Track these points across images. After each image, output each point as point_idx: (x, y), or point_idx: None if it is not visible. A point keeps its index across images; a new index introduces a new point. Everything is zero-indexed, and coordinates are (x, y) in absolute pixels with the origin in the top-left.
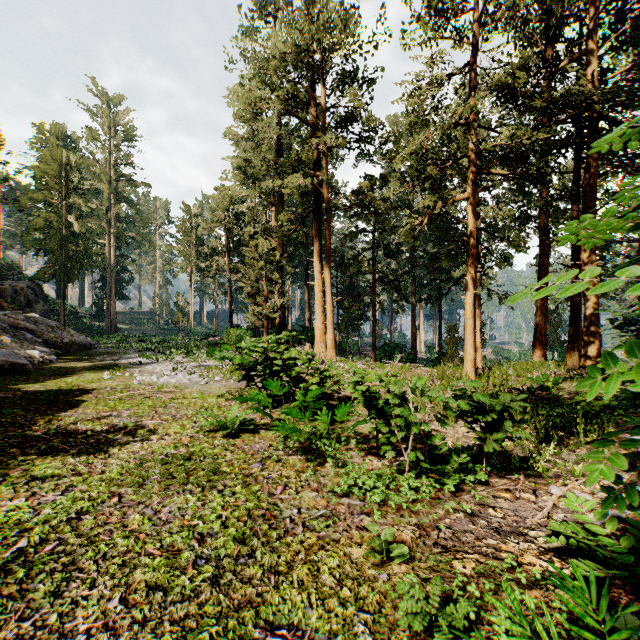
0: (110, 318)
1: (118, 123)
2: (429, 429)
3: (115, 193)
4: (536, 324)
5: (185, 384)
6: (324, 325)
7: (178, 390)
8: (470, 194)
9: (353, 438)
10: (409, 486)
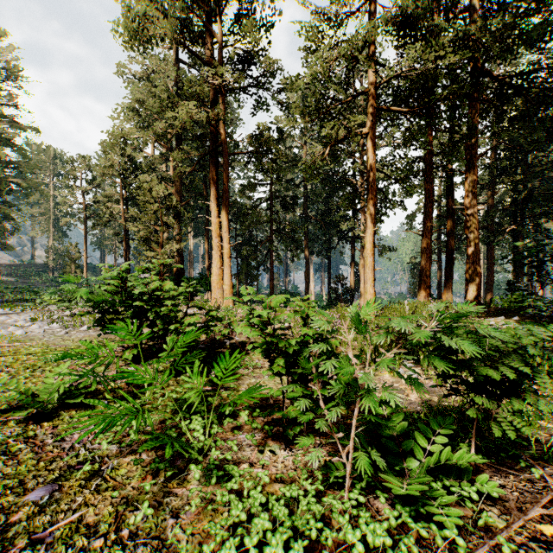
0: None
1: None
2: (399, 404)
3: None
4: (422, 267)
5: (34, 336)
6: (221, 271)
7: (13, 344)
8: (370, 128)
9: (244, 408)
10: (361, 536)
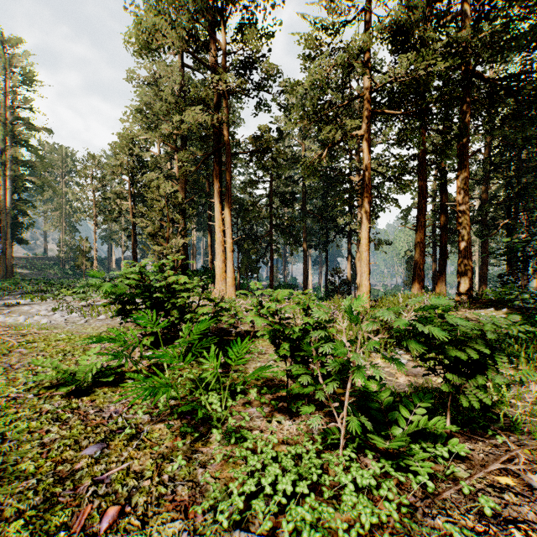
0: (6, 262)
1: (16, 65)
2: (383, 378)
3: (12, 136)
4: (416, 260)
5: (57, 324)
6: (224, 264)
7: (41, 331)
8: (366, 130)
9: (253, 387)
10: (352, 481)
